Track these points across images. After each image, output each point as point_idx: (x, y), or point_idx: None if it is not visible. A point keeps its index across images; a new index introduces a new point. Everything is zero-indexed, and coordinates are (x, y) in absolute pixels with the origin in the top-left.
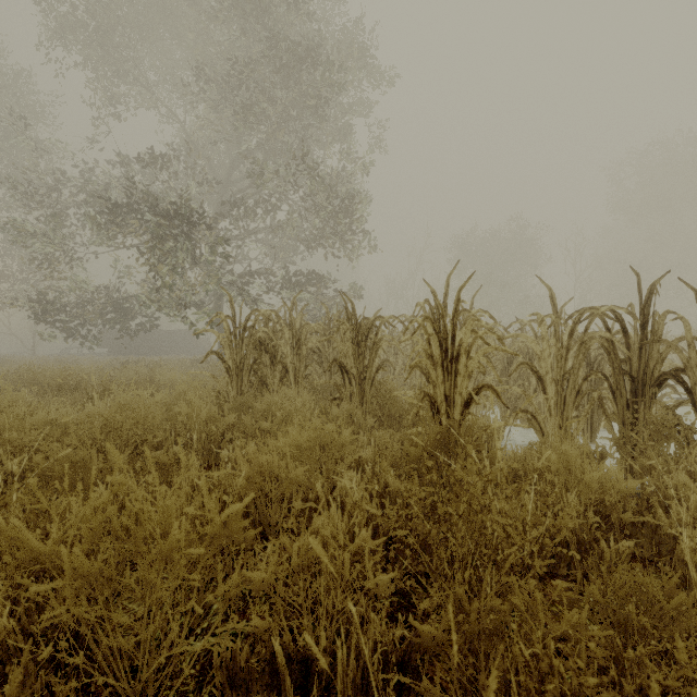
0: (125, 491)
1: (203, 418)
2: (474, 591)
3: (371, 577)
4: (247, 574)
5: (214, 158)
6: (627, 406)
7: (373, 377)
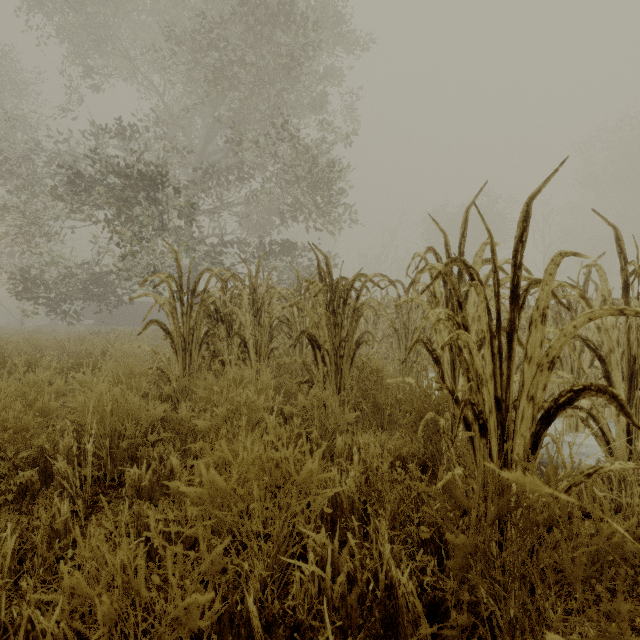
0: None
1: (108, 416)
2: None
3: None
4: None
5: (191, 132)
6: None
7: (352, 353)
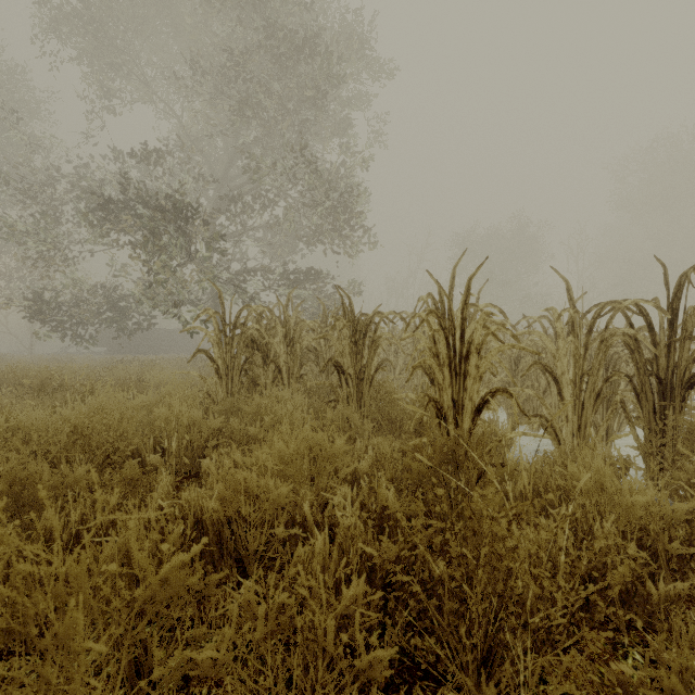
0: (5, 550)
1: (184, 423)
2: (498, 660)
3: (363, 654)
4: (191, 656)
5: (211, 154)
6: (654, 411)
7: (371, 377)
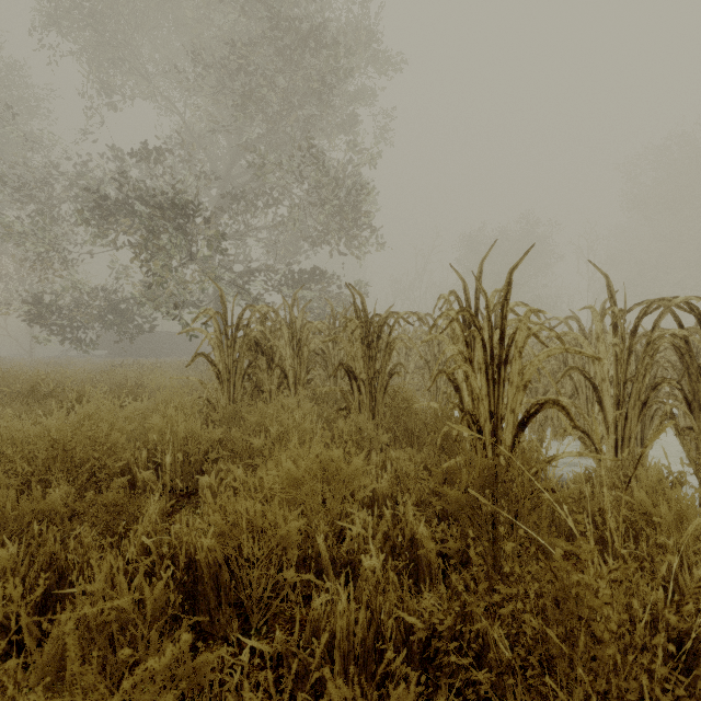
0: None
1: (180, 435)
2: None
3: None
4: None
5: (214, 152)
6: None
7: (385, 383)
